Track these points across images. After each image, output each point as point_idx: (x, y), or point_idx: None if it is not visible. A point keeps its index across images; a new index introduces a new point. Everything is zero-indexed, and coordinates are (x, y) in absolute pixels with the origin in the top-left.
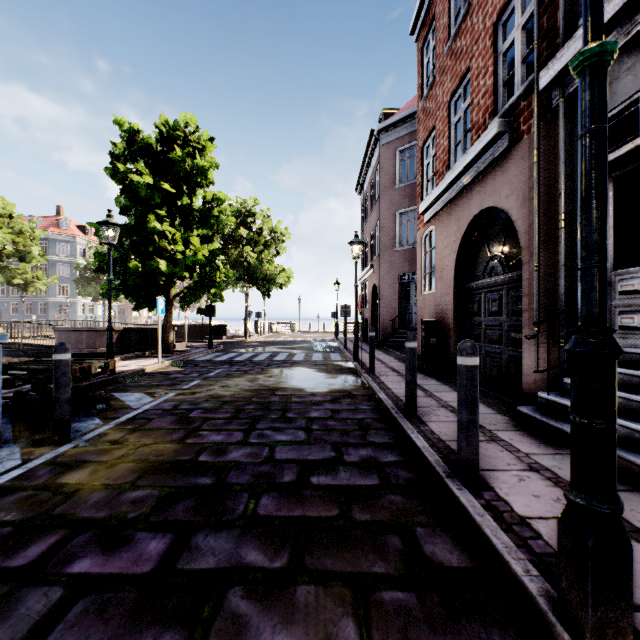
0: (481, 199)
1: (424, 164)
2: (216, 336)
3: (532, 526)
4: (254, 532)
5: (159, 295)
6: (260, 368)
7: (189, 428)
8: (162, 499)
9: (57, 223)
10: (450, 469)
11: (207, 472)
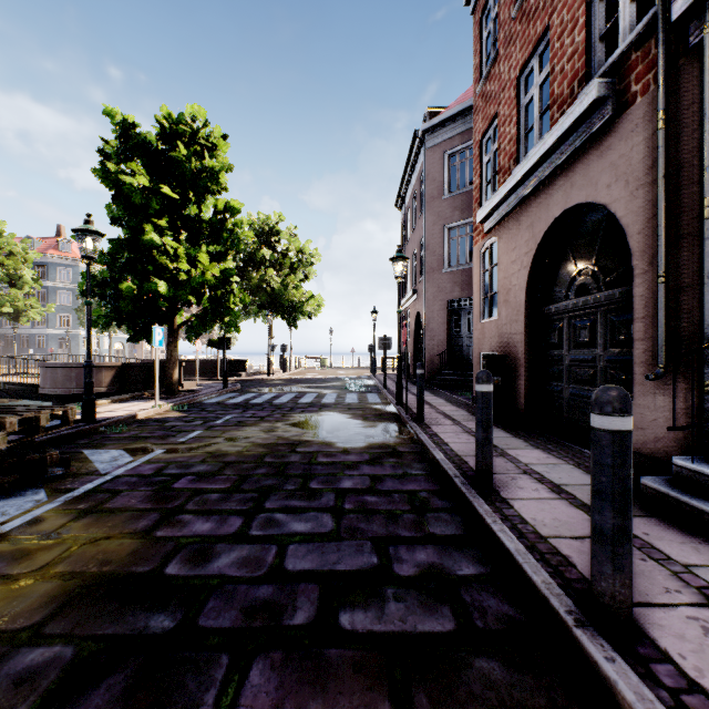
0: (566, 195)
1: (483, 162)
2: (234, 373)
3: None
4: None
5: (160, 324)
6: (281, 413)
7: (167, 508)
8: (73, 672)
9: (57, 245)
10: (574, 602)
11: (170, 601)
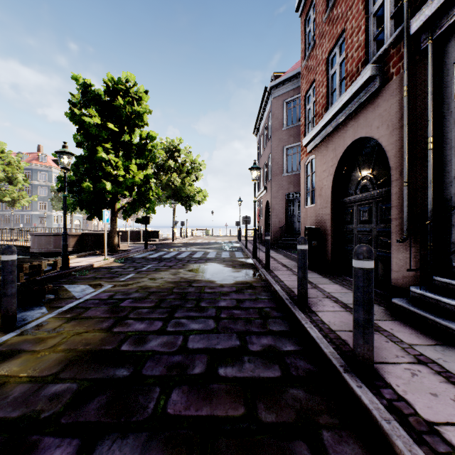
0: (354, 131)
1: (306, 109)
2: (151, 239)
3: (443, 435)
4: (161, 438)
5: (106, 208)
6: (182, 264)
7: (118, 317)
8: (78, 394)
9: (38, 157)
10: (345, 362)
11: (126, 363)
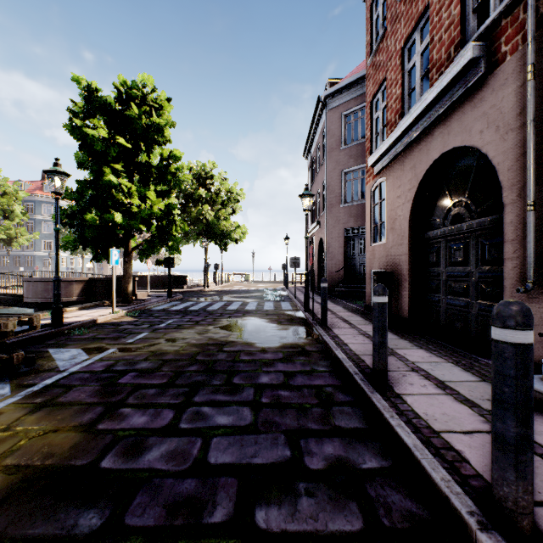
0: (444, 140)
1: (373, 118)
2: (177, 286)
3: None
4: None
5: (118, 247)
6: (212, 318)
7: (110, 402)
8: None
9: (42, 187)
10: (474, 501)
11: (101, 496)
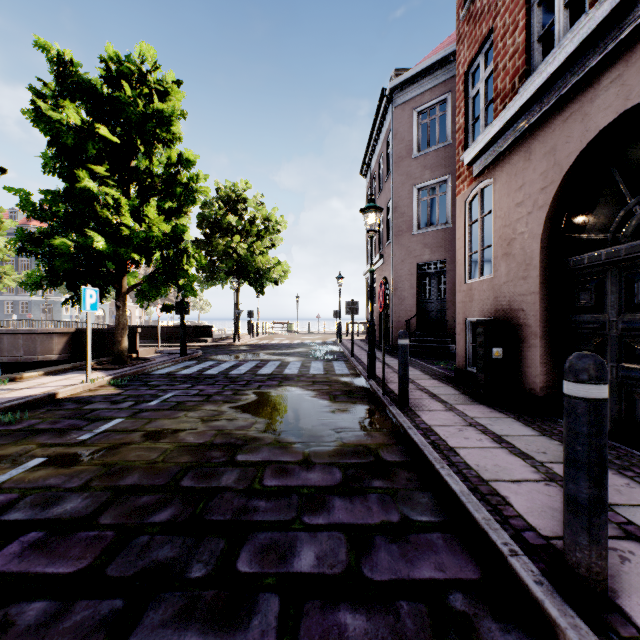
0: (627, 89)
1: (468, 97)
2: (200, 338)
3: None
4: None
5: (106, 286)
6: (233, 389)
7: None
8: None
9: None
10: None
11: None
